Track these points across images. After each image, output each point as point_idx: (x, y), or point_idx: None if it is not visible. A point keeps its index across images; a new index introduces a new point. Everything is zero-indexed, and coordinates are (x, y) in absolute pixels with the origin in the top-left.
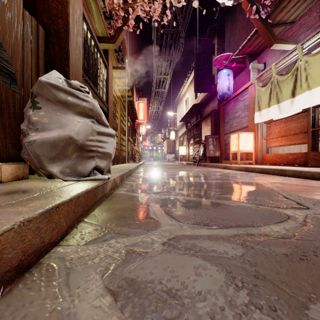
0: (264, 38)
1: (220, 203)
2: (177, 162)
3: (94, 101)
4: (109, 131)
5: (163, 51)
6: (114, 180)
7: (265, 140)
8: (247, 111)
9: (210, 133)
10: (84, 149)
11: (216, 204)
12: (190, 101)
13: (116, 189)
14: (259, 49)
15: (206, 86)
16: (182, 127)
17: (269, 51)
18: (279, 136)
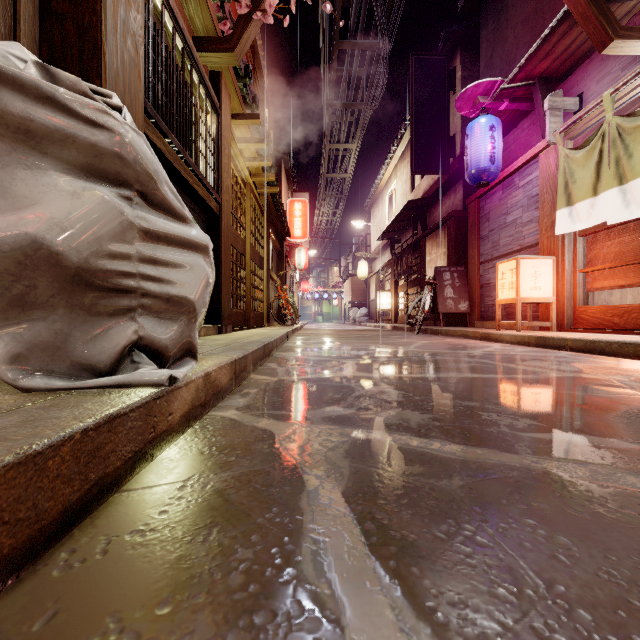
0: (586, 28)
1: (563, 477)
2: (372, 324)
3: (128, 131)
4: (186, 233)
5: (343, 92)
6: (208, 378)
7: (581, 273)
8: (536, 209)
9: (445, 263)
10: (93, 285)
11: (554, 484)
12: (401, 196)
13: (215, 402)
14: (567, 64)
15: (436, 161)
16: (383, 252)
17: (593, 67)
18: (620, 264)
